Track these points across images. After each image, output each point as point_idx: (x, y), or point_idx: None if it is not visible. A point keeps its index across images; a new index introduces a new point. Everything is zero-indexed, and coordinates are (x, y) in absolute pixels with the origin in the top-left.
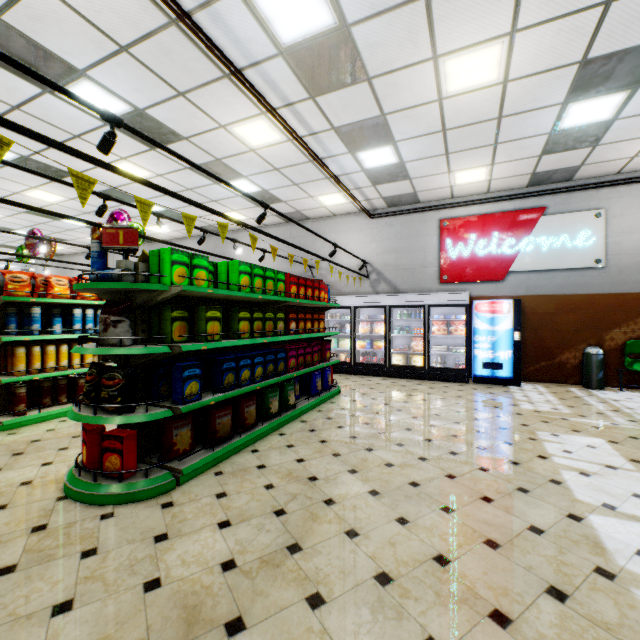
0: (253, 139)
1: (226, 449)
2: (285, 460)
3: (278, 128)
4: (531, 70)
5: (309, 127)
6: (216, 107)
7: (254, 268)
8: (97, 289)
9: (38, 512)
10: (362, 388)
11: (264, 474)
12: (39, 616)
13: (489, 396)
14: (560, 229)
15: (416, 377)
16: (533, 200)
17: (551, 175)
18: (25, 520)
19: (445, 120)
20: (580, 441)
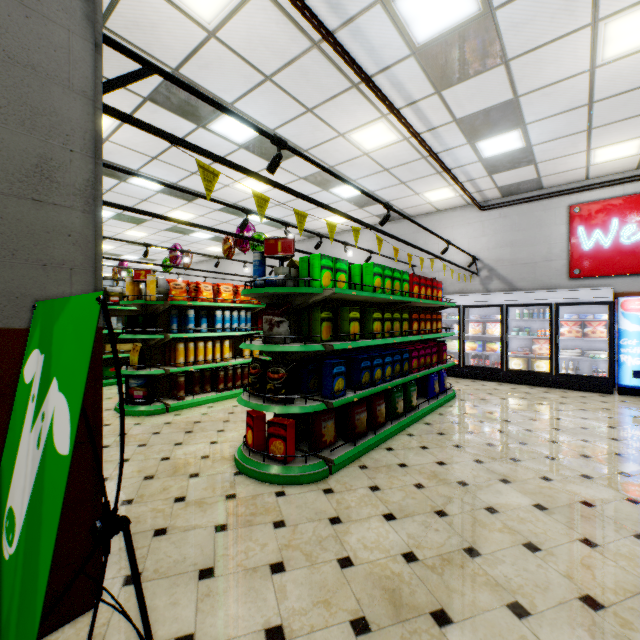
0: (368, 143)
1: (365, 444)
2: (424, 461)
3: (395, 129)
4: None
5: (428, 123)
6: (339, 117)
7: (384, 269)
8: (263, 293)
9: (224, 483)
10: (478, 393)
11: (408, 473)
12: (262, 571)
13: None
14: None
15: (540, 384)
16: None
17: None
18: (217, 488)
19: (594, 91)
20: None
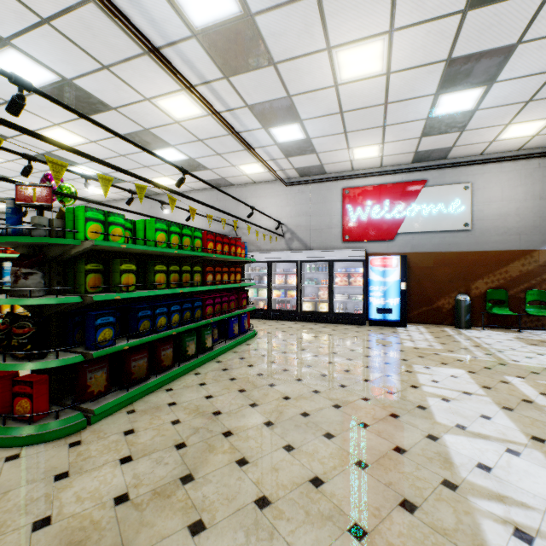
0: (177, 112)
1: (141, 389)
2: (195, 397)
3: (198, 103)
4: (408, 64)
5: (226, 104)
6: (140, 81)
7: (171, 226)
8: (8, 243)
9: None
10: (276, 331)
11: (173, 411)
12: None
13: (380, 336)
14: (437, 198)
15: (322, 321)
16: (417, 174)
17: (430, 154)
18: None
19: (342, 103)
20: (446, 372)
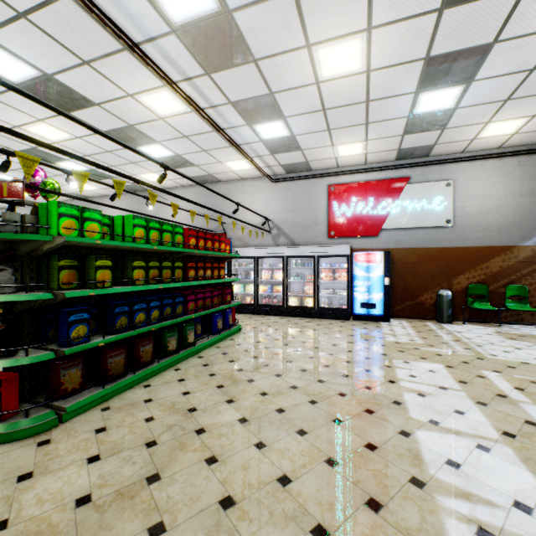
0: (160, 108)
1: (117, 386)
2: (172, 393)
3: (181, 100)
4: (387, 62)
5: (209, 100)
6: (121, 77)
7: (150, 222)
8: None
9: None
10: (261, 326)
11: (148, 408)
12: None
13: (363, 331)
14: (420, 195)
15: (308, 316)
16: (400, 171)
17: (413, 151)
18: None
19: (324, 101)
20: (424, 367)
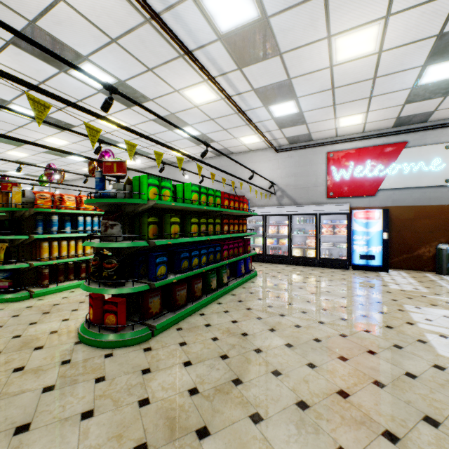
0: (197, 99)
1: (183, 312)
2: (224, 321)
3: (215, 91)
4: (400, 43)
5: (236, 89)
6: (173, 78)
7: (201, 188)
8: (100, 203)
9: (64, 351)
10: (272, 272)
11: (210, 330)
12: (73, 419)
13: (365, 279)
14: (418, 158)
15: (310, 265)
16: (397, 137)
17: (411, 118)
18: (56, 356)
19: (334, 81)
20: (437, 312)
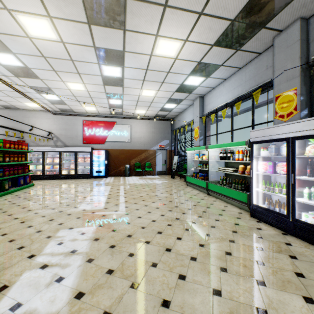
0: None
1: None
2: (3, 202)
3: None
4: (94, 91)
5: (16, 83)
6: None
7: None
8: None
9: None
10: (46, 183)
11: None
12: None
13: (93, 181)
14: (120, 129)
15: (72, 178)
16: (113, 119)
17: (116, 113)
18: None
19: (73, 94)
20: (105, 187)
